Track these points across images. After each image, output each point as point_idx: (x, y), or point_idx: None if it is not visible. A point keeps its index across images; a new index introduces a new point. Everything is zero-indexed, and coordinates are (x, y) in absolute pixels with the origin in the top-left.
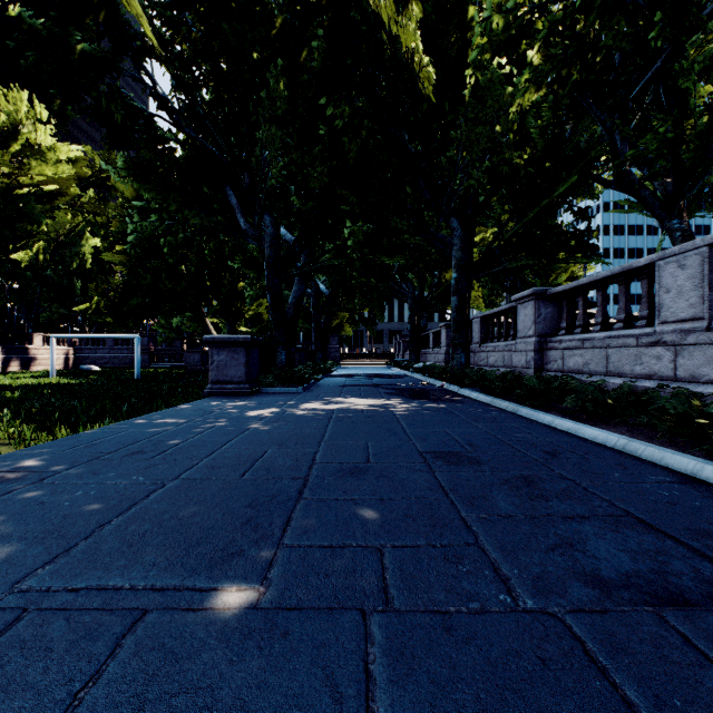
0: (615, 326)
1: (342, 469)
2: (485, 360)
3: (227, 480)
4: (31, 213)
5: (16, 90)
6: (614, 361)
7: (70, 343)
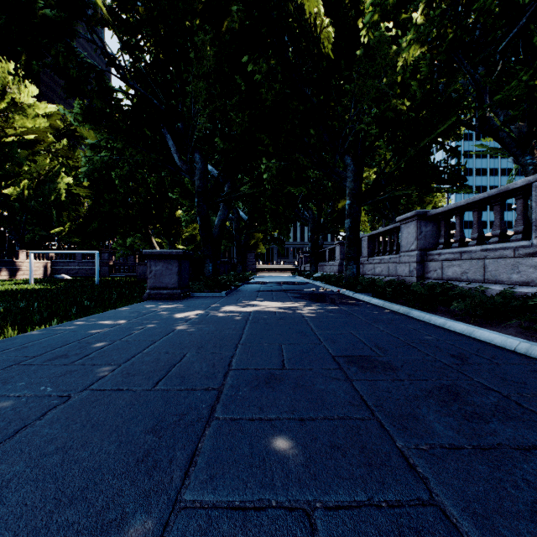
0: (491, 241)
1: (258, 377)
2: (372, 270)
3: (138, 392)
4: (15, 156)
5: (4, 61)
6: (491, 270)
7: (48, 258)
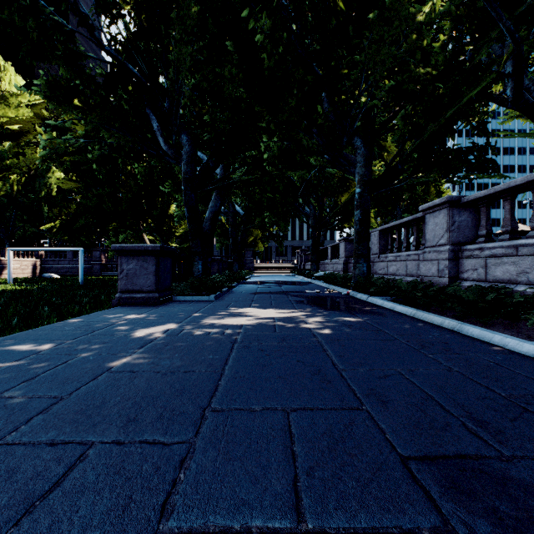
0: None
1: None
2: (384, 269)
3: None
4: None
5: None
6: None
7: (38, 256)
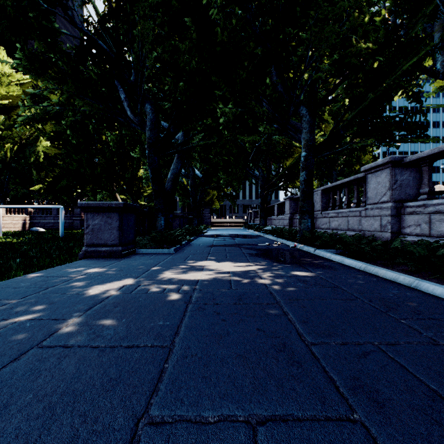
0: None
1: None
2: (327, 224)
3: None
4: None
5: None
6: None
7: (27, 213)
